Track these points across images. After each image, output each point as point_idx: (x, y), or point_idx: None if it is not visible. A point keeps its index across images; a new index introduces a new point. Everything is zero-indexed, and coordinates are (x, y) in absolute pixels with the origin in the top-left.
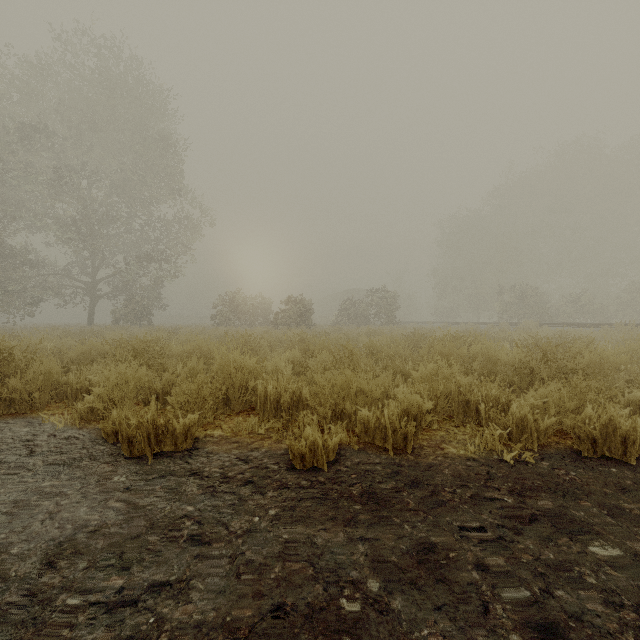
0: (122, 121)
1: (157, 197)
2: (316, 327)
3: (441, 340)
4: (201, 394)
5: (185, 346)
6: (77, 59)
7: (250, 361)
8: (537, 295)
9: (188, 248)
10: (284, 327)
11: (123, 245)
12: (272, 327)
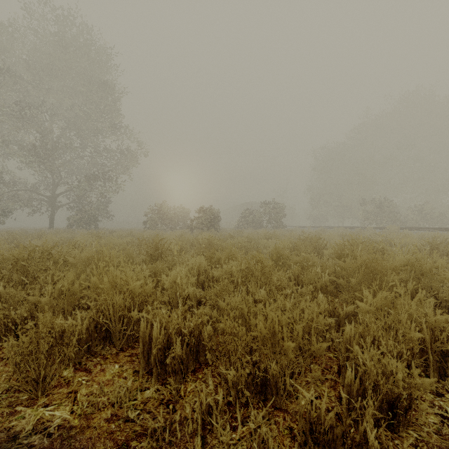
0: (73, 72)
1: (102, 131)
2: (223, 230)
3: (344, 246)
4: (40, 347)
5: (83, 254)
6: (39, 24)
7: (133, 284)
8: (391, 206)
9: (126, 170)
10: (198, 230)
11: (78, 168)
12: (189, 230)
